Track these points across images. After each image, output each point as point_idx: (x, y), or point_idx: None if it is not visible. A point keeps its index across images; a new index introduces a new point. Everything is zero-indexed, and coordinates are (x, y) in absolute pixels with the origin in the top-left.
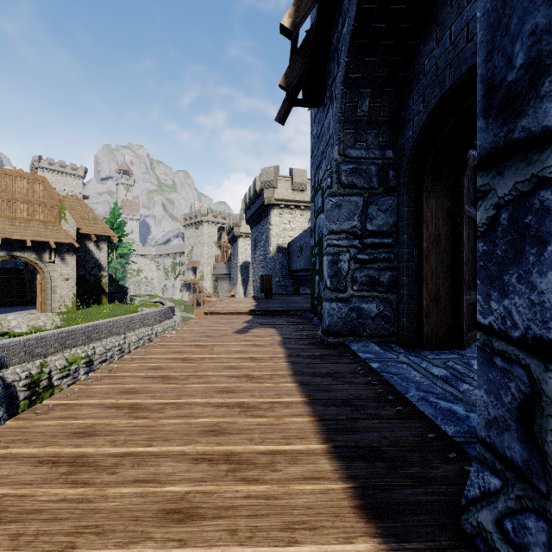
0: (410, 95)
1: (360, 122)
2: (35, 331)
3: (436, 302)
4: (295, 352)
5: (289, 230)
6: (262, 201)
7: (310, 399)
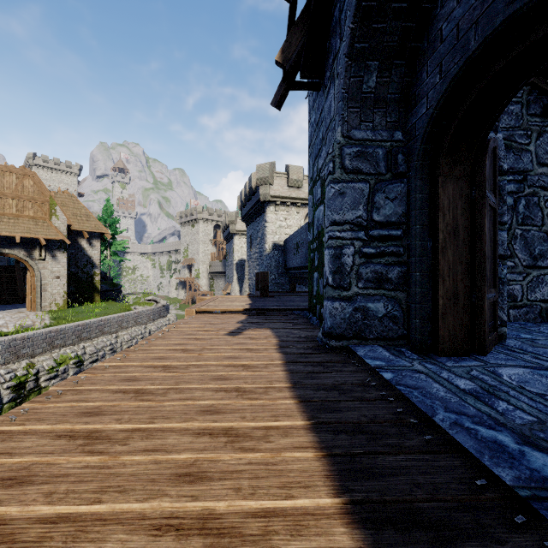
0: (423, 67)
1: (365, 99)
2: (23, 330)
3: (454, 301)
4: (293, 358)
5: (285, 227)
6: (258, 198)
7: (315, 423)
